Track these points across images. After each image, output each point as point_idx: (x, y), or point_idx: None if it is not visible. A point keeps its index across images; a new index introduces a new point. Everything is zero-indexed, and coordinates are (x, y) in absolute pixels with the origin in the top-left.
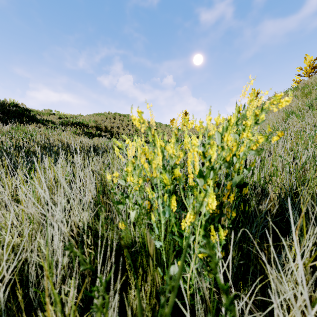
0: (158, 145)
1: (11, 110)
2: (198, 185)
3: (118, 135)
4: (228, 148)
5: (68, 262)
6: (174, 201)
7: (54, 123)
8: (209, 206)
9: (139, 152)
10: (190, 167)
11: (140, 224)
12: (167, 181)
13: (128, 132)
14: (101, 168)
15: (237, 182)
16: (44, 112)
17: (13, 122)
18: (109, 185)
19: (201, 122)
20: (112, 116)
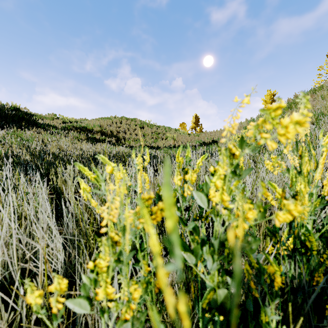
0: None
1: (10, 114)
2: None
3: (124, 141)
4: None
5: None
6: None
7: (56, 128)
8: None
9: (128, 225)
10: None
11: None
12: None
13: (135, 136)
14: None
15: None
16: (48, 116)
17: (11, 127)
18: (98, 220)
19: None
20: (119, 120)
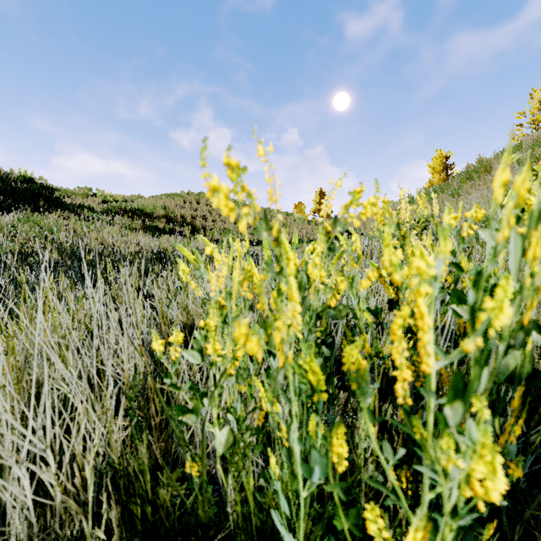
0: (290, 270)
1: (19, 189)
2: (446, 426)
3: (204, 232)
4: (530, 285)
5: (71, 534)
6: (341, 443)
7: (93, 211)
8: (472, 486)
9: (236, 282)
10: (402, 347)
11: (238, 467)
12: (317, 377)
13: (221, 225)
14: (162, 299)
15: (507, 367)
16: (79, 191)
17: (21, 209)
18: None
19: (388, 202)
20: (194, 199)
